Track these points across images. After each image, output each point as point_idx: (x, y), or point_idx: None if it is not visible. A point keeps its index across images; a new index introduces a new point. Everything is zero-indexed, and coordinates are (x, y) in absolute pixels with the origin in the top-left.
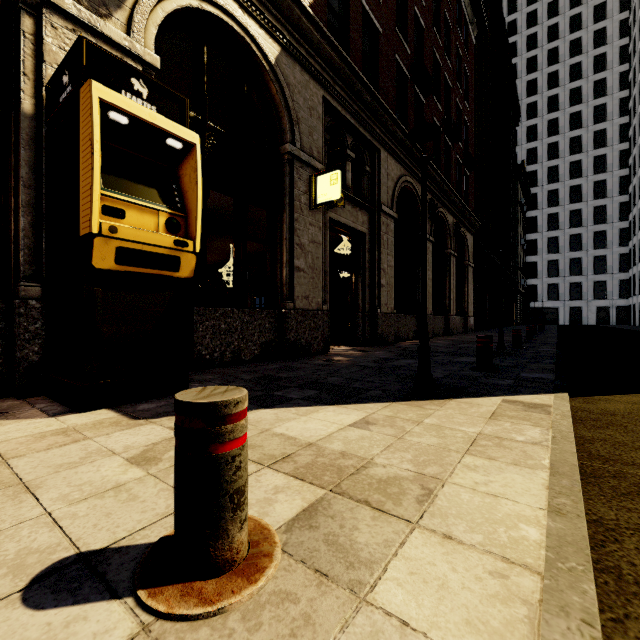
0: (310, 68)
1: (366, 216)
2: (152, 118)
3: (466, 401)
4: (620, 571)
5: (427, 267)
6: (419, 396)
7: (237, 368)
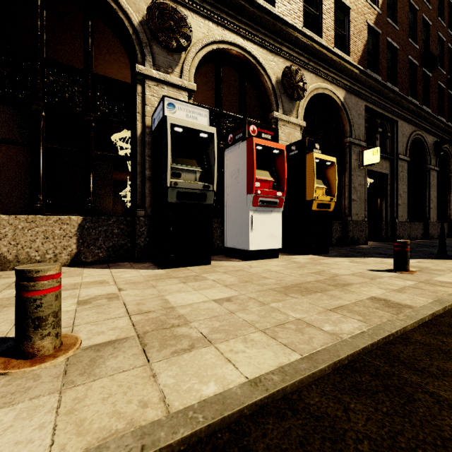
0: (359, 94)
1: (388, 163)
2: (325, 158)
3: None
4: None
5: (432, 189)
6: (440, 259)
7: (330, 248)
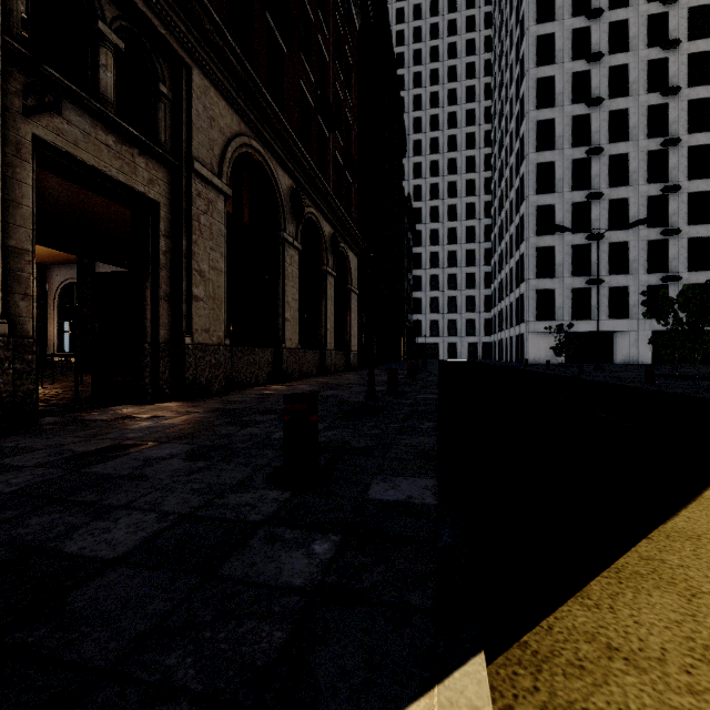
0: None
1: (160, 172)
2: None
3: None
4: None
5: (290, 283)
6: None
7: None
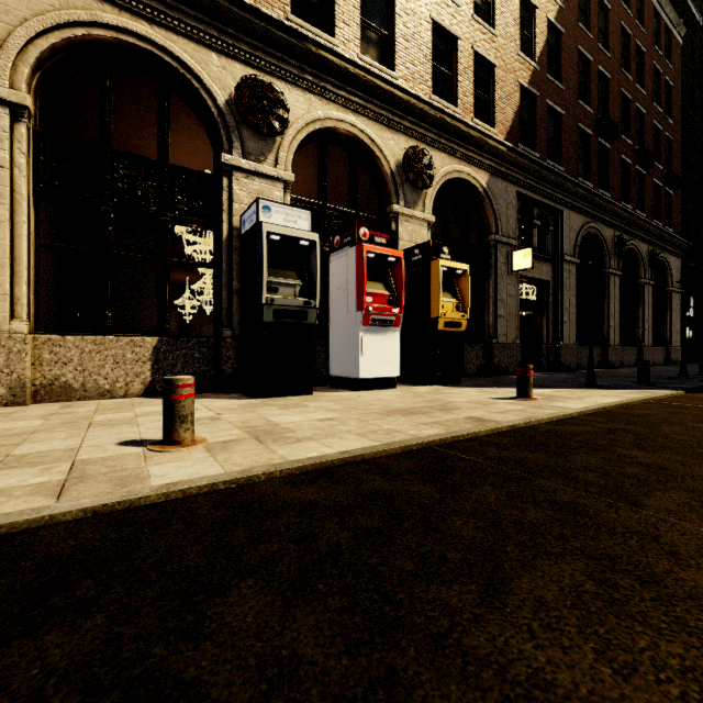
0: (508, 177)
1: (550, 267)
2: (454, 265)
3: (613, 390)
4: (628, 407)
5: (613, 301)
6: (586, 388)
7: (467, 378)
